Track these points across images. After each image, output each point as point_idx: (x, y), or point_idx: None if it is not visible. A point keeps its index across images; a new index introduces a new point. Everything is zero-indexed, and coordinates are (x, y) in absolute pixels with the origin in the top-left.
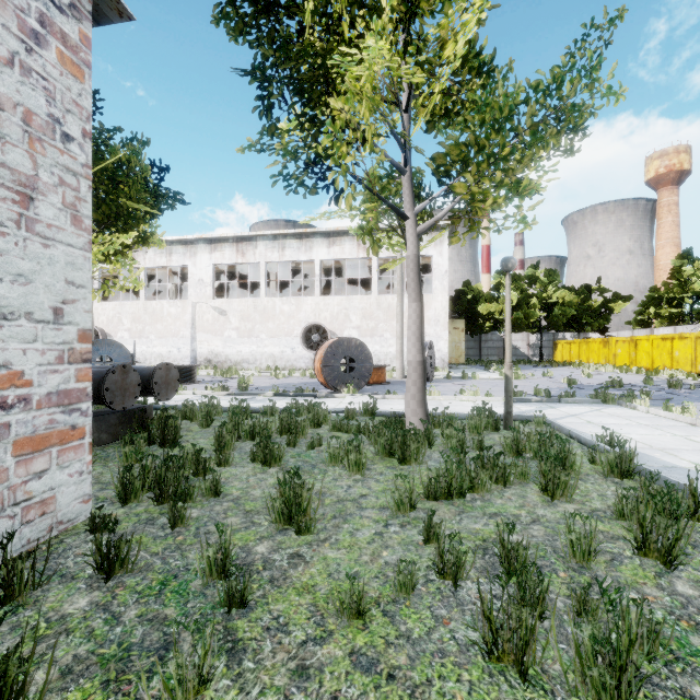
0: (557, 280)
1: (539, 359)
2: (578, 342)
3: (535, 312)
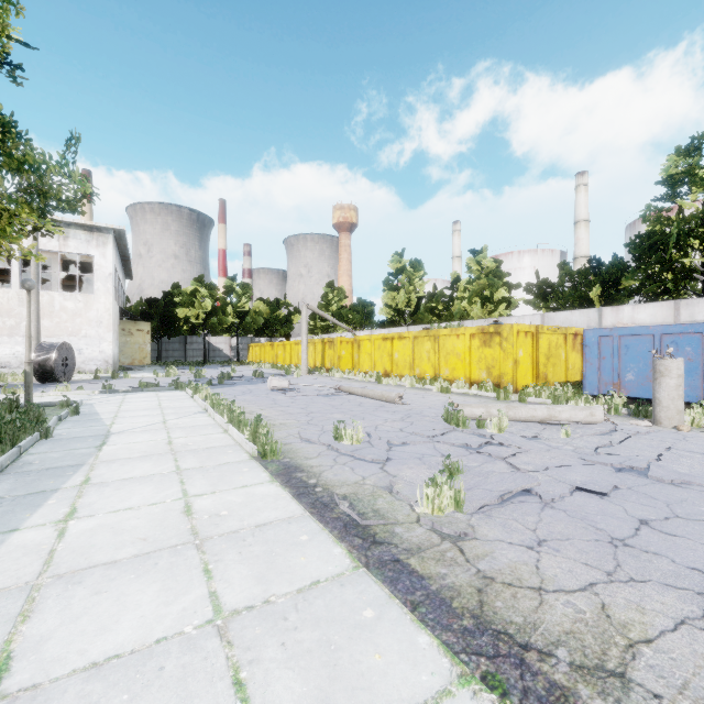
0: (250, 293)
1: (237, 359)
2: (260, 346)
3: (228, 318)
